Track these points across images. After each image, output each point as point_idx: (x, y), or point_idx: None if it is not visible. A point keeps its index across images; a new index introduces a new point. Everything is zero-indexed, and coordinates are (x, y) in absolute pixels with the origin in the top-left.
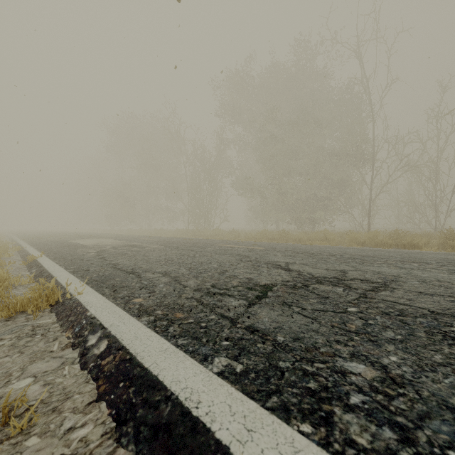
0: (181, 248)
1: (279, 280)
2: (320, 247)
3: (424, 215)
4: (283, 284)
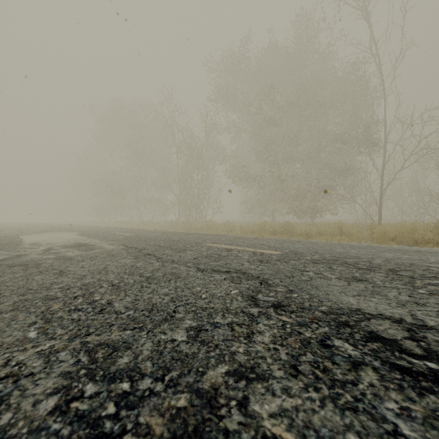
0: (145, 252)
1: None
2: (363, 248)
3: None
4: None
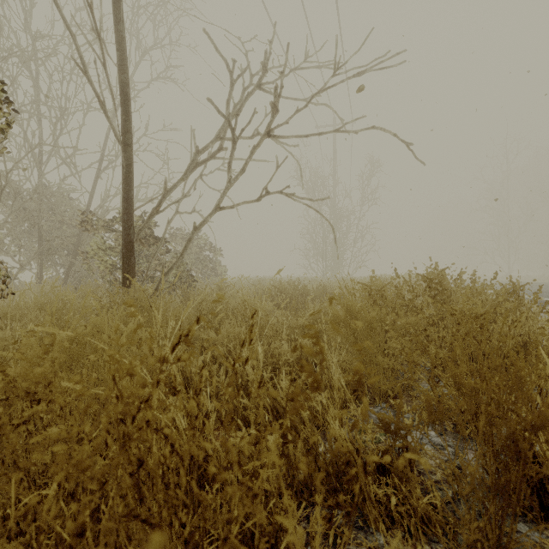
0: None
1: None
2: None
3: None
4: None
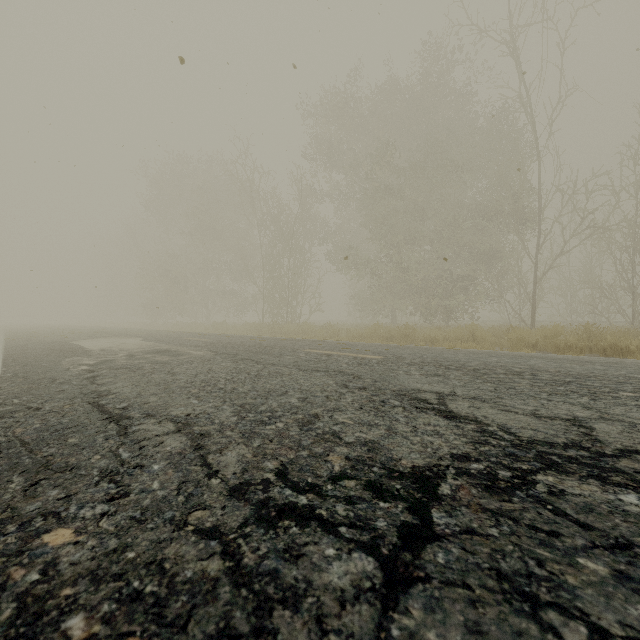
0: (241, 357)
1: (444, 452)
2: (477, 354)
3: (616, 301)
4: (460, 471)
